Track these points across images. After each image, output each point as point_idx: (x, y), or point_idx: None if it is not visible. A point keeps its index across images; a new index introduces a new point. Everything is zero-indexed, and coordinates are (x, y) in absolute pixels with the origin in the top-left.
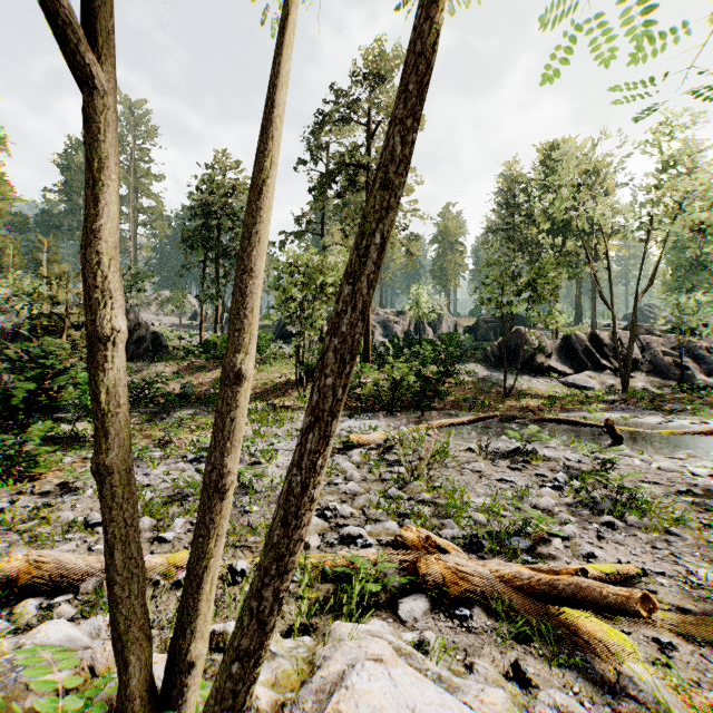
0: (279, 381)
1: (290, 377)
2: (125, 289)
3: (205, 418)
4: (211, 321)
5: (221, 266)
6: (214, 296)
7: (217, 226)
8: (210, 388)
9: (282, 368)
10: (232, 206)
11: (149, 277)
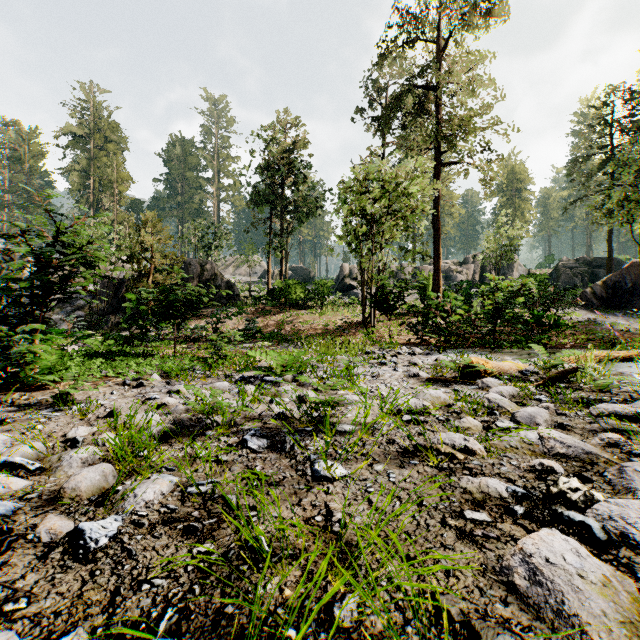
0: (341, 322)
1: (352, 319)
2: (206, 247)
3: (263, 343)
4: (277, 278)
5: (285, 221)
6: (279, 249)
7: (282, 183)
8: (274, 329)
9: (343, 312)
10: (295, 161)
11: (225, 235)
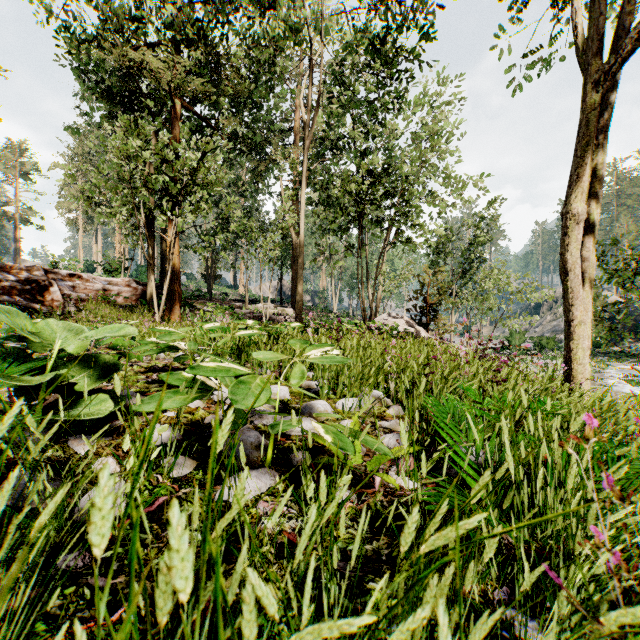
0: None
1: None
2: None
3: None
4: None
5: None
6: None
7: None
8: None
9: None
10: None
11: None
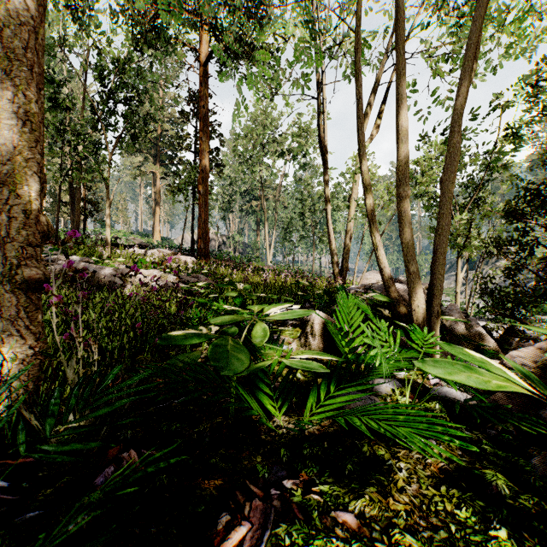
0: None
1: None
2: None
3: None
4: None
5: None
6: None
7: None
8: None
9: None
10: None
11: None
